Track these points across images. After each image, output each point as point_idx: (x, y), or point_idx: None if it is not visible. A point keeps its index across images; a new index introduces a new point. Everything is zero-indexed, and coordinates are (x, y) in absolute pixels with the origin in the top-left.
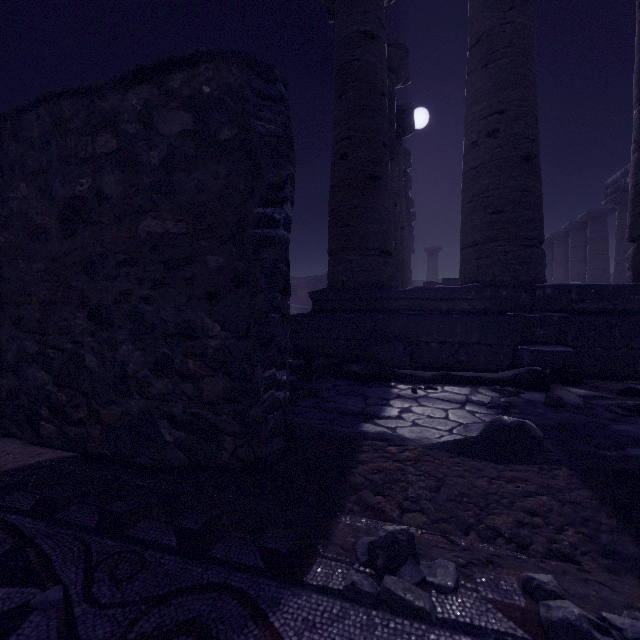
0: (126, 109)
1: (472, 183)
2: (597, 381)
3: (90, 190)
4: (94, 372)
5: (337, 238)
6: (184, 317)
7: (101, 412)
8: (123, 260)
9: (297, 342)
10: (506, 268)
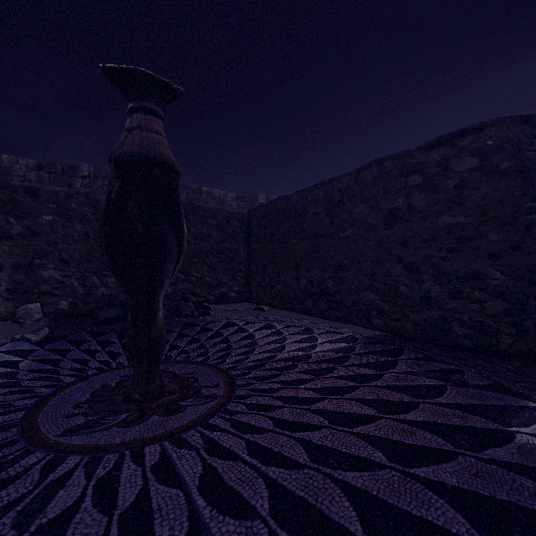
0: (429, 161)
1: None
2: None
3: (403, 204)
4: (406, 295)
5: None
6: (471, 268)
7: (411, 316)
8: (426, 239)
9: None
10: None
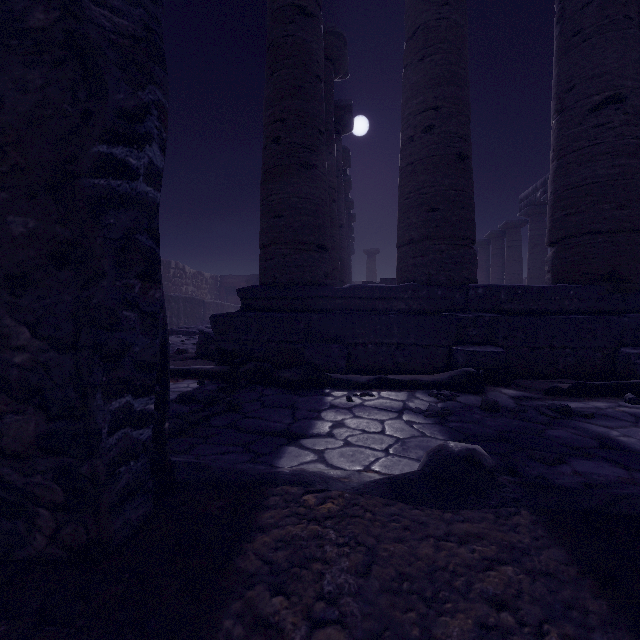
0: None
1: (409, 179)
2: (524, 380)
3: None
4: None
5: (269, 229)
6: None
7: None
8: None
9: (222, 345)
10: (441, 267)
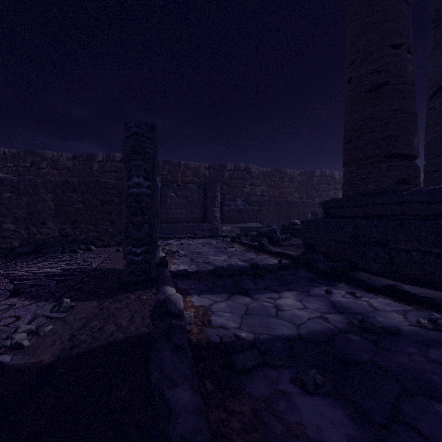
0: None
1: None
2: None
3: None
4: None
5: (343, 154)
6: None
7: None
8: None
9: (306, 240)
10: None
